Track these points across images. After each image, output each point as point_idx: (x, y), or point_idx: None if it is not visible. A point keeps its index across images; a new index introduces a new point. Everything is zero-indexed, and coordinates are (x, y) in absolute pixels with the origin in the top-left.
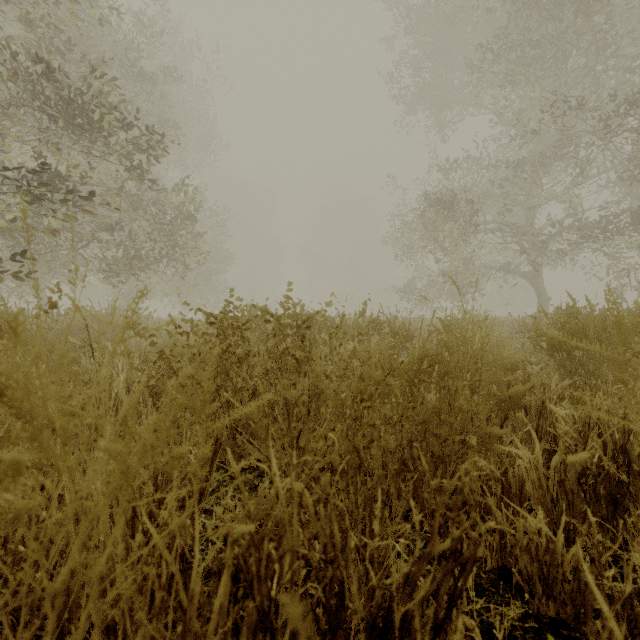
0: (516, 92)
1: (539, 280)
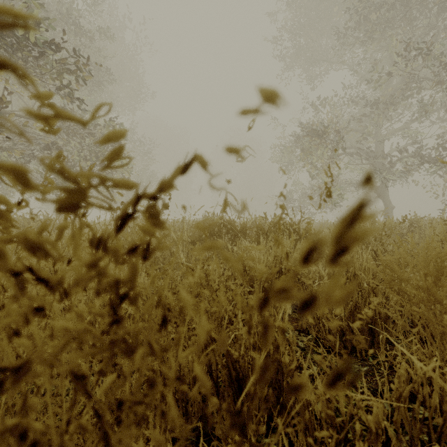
0: (373, 45)
1: (385, 193)
